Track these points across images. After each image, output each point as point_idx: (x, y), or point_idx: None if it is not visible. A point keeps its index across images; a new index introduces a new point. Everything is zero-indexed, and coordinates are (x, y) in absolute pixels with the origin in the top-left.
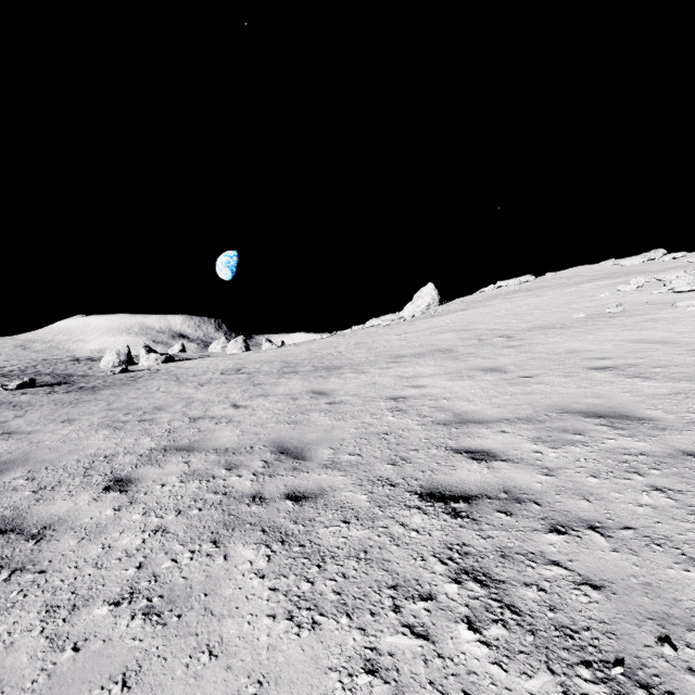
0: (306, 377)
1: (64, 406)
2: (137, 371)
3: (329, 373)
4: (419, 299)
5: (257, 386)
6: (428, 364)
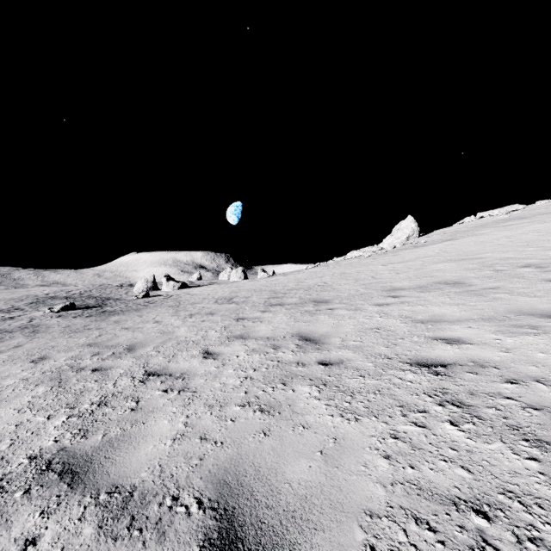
0: (292, 312)
1: (64, 335)
2: (155, 296)
3: (317, 307)
4: (398, 231)
5: (240, 321)
6: (442, 301)
